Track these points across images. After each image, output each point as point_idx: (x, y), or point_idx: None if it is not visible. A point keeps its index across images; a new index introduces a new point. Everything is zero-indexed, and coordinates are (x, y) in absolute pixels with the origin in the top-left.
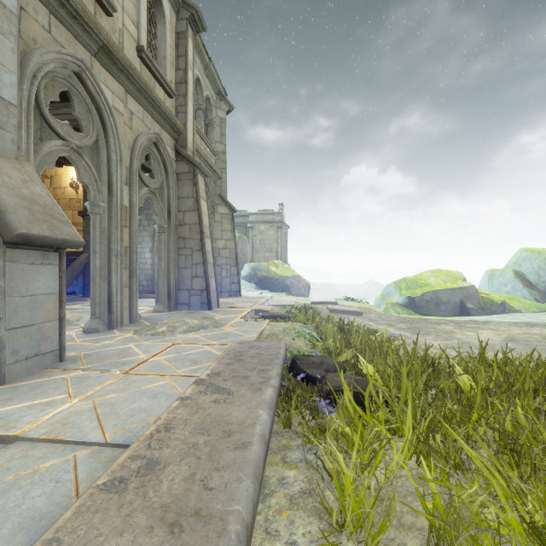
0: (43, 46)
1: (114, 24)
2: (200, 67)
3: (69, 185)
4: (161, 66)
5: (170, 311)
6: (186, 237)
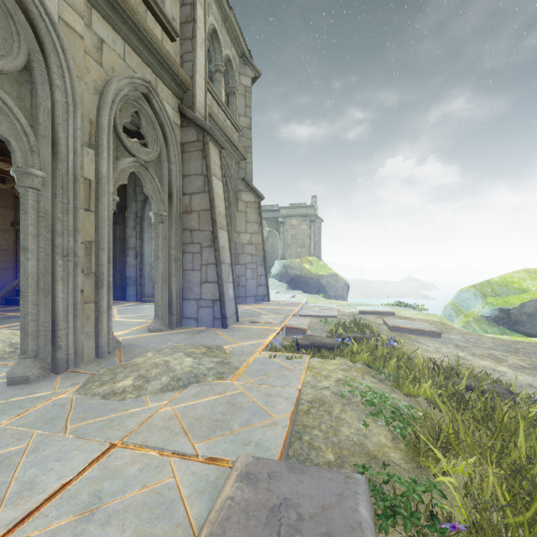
0: None
1: None
2: (218, 17)
3: None
4: None
5: (171, 329)
6: (193, 228)
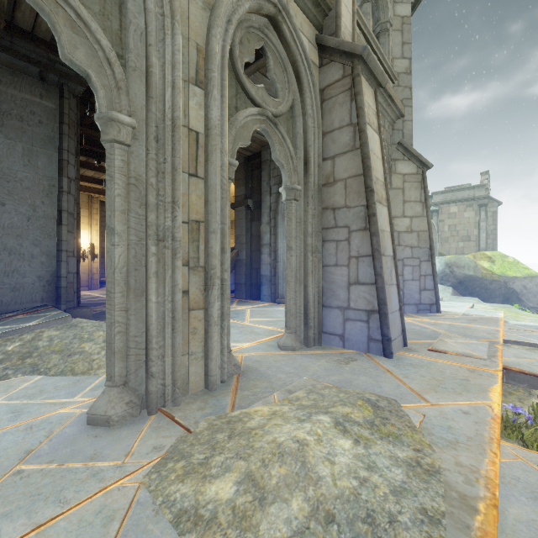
0: None
1: None
2: None
3: (233, 183)
4: None
5: (306, 348)
6: (337, 206)
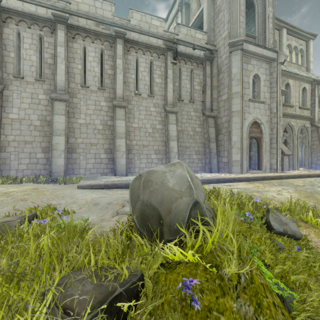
0: (283, 124)
1: (293, 107)
2: None
3: None
4: (305, 104)
5: (308, 169)
6: (314, 148)
